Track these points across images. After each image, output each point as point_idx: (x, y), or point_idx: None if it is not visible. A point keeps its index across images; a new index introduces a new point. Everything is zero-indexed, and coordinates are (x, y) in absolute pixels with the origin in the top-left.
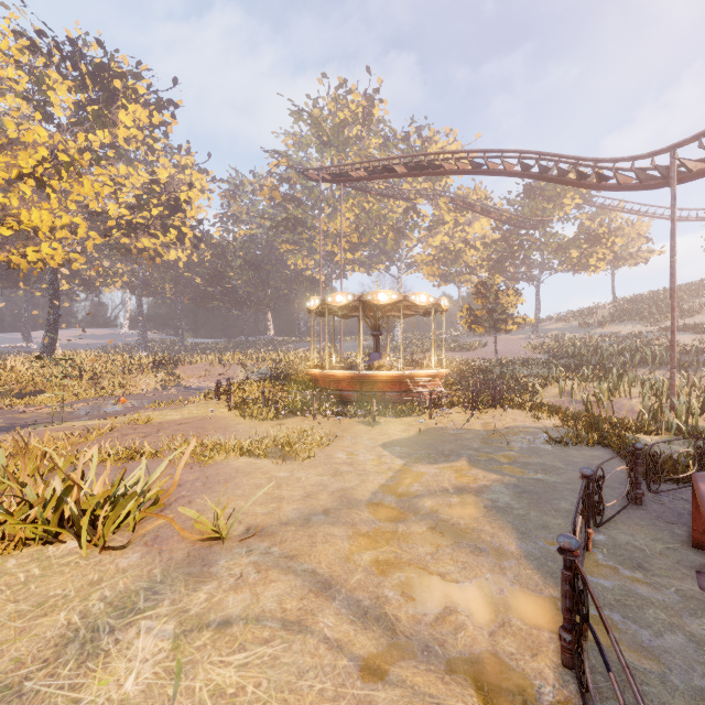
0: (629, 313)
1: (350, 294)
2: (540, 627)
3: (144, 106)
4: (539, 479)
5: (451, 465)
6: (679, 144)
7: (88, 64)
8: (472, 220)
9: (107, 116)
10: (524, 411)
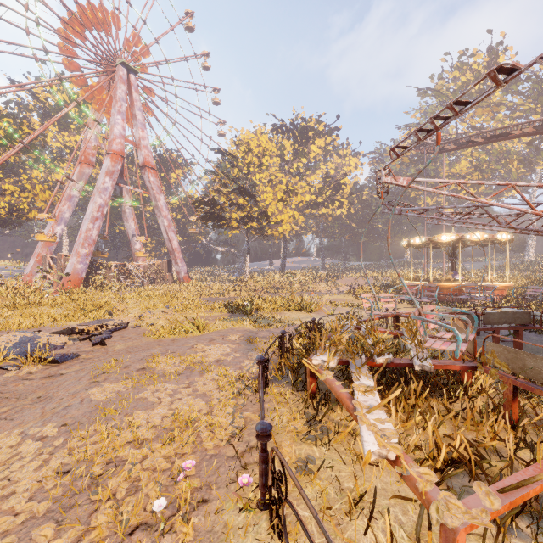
0: None
1: (423, 237)
2: None
3: (322, 136)
4: None
5: None
6: None
7: (298, 128)
8: None
9: (306, 153)
10: None
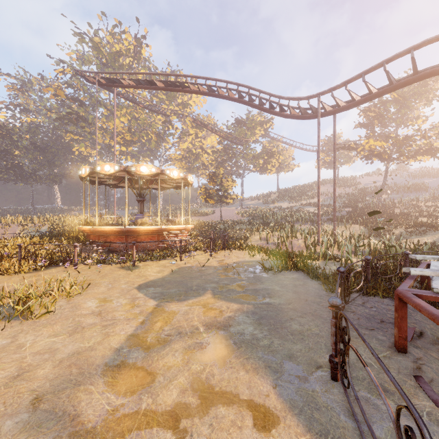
0: (285, 196)
1: (117, 165)
2: None
3: None
4: (268, 303)
5: (199, 299)
6: (322, 93)
7: None
8: (206, 136)
9: None
10: (242, 251)
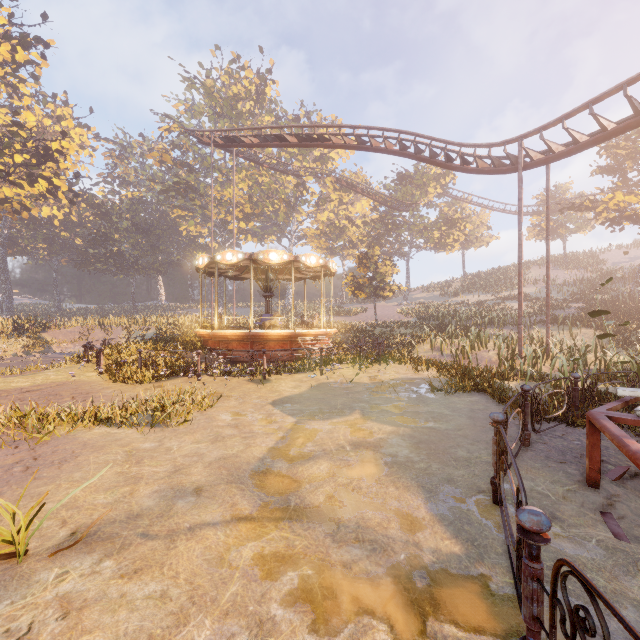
0: (475, 285)
1: (241, 252)
2: (480, 629)
3: (5, 38)
4: (431, 427)
5: (345, 419)
6: (525, 135)
7: None
8: (354, 201)
9: None
10: (405, 365)
